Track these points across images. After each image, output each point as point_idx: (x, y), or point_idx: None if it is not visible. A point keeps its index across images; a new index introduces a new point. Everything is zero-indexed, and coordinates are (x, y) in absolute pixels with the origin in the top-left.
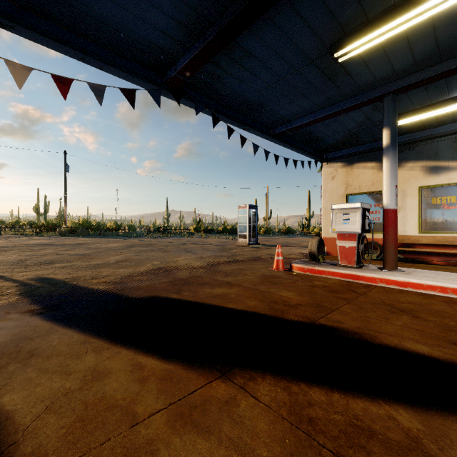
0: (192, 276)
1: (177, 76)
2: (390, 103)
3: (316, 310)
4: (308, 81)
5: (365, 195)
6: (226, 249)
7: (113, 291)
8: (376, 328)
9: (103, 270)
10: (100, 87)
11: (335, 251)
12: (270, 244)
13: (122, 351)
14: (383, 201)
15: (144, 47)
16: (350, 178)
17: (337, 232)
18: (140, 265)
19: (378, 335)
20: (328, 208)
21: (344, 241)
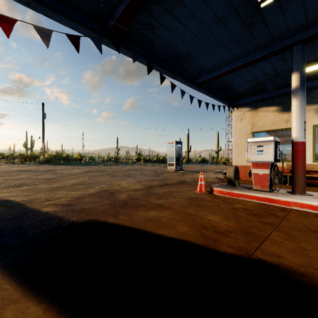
0: (130, 198)
1: (115, 24)
2: (299, 51)
3: (247, 238)
4: (229, 31)
5: (267, 132)
6: (159, 174)
7: (58, 214)
8: None
9: (58, 193)
10: (44, 30)
11: (243, 176)
12: (191, 170)
13: (30, 308)
14: (292, 135)
15: None
16: (256, 120)
17: (252, 161)
18: (90, 188)
19: None
20: (238, 142)
21: (258, 169)
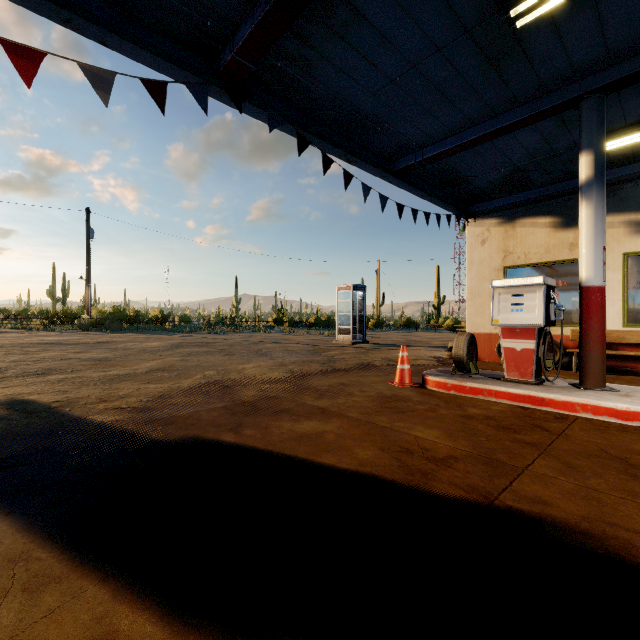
0: (264, 397)
1: (236, 59)
2: (593, 110)
3: (488, 470)
4: (457, 71)
5: (534, 267)
6: (320, 351)
7: (125, 426)
8: (624, 521)
9: (123, 387)
10: (98, 71)
11: (486, 354)
12: (384, 343)
13: (87, 590)
14: (580, 274)
15: (176, 2)
16: (511, 242)
17: (502, 325)
18: (184, 378)
19: (637, 542)
20: (476, 288)
21: (514, 340)
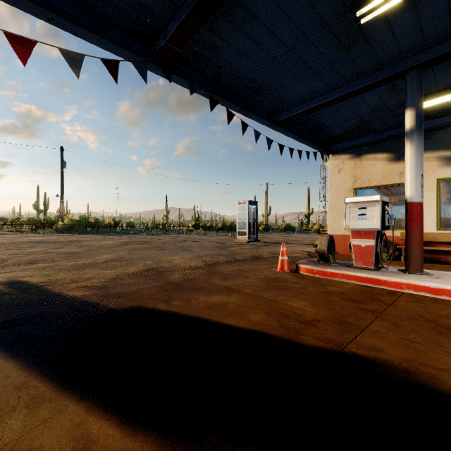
0: (186, 279)
1: (167, 45)
2: (415, 80)
3: (340, 328)
4: (320, 53)
5: (375, 189)
6: (225, 247)
7: (90, 299)
8: (432, 362)
9: (88, 272)
10: (72, 54)
11: (341, 250)
12: (270, 241)
13: (68, 407)
14: (406, 193)
15: (126, 6)
16: (359, 171)
17: (351, 229)
18: (130, 266)
19: (440, 376)
20: (334, 203)
21: (360, 239)
